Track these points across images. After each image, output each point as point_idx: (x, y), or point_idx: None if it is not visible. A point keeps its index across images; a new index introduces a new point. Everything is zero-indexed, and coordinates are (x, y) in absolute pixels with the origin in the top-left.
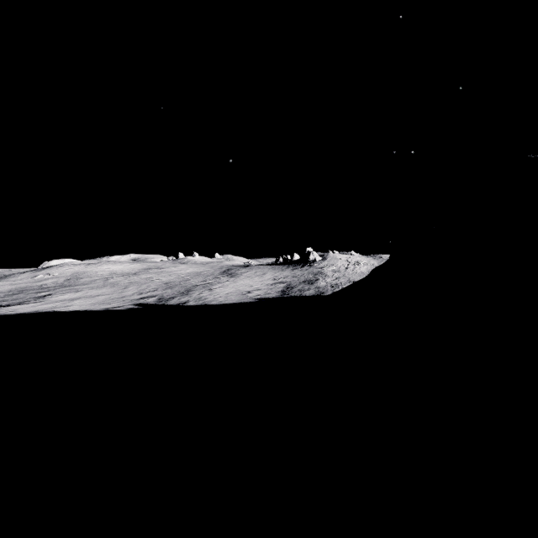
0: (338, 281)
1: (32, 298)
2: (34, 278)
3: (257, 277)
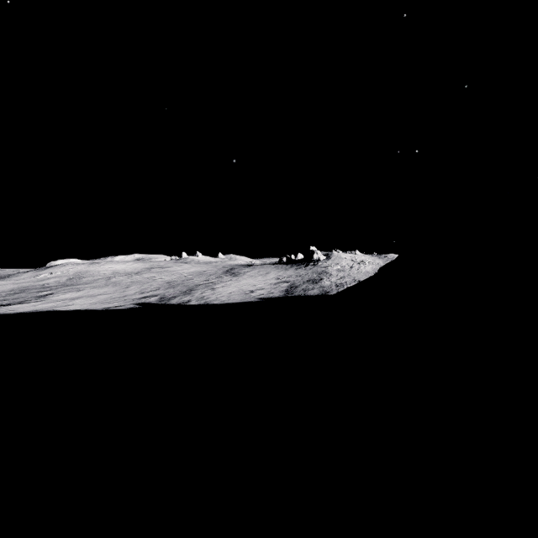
0: (343, 280)
1: (33, 297)
2: (37, 277)
3: (260, 277)
